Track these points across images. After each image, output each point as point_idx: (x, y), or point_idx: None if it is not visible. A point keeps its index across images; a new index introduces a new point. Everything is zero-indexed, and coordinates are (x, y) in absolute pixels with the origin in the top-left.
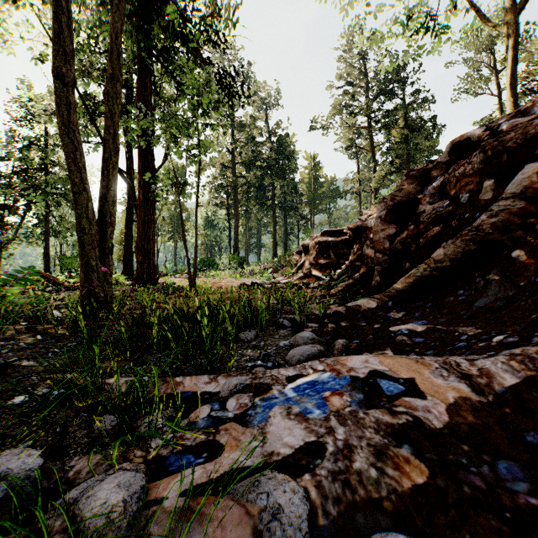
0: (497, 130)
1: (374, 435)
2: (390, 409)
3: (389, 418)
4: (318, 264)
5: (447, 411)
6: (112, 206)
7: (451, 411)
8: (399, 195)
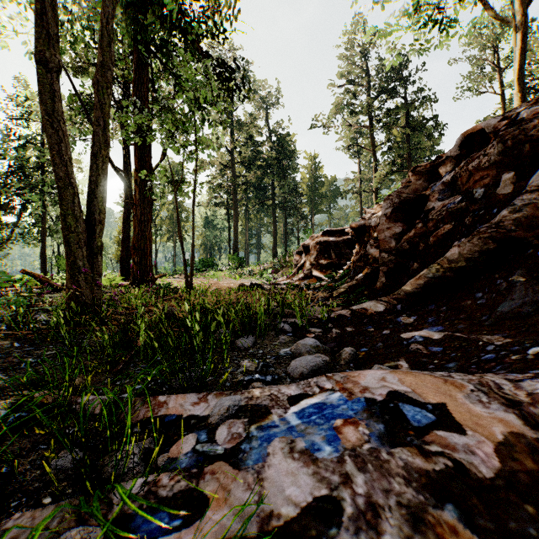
0: (515, 119)
1: (404, 487)
2: (421, 448)
3: (422, 461)
4: (318, 264)
5: (496, 453)
6: (101, 202)
7: (502, 453)
8: (405, 192)
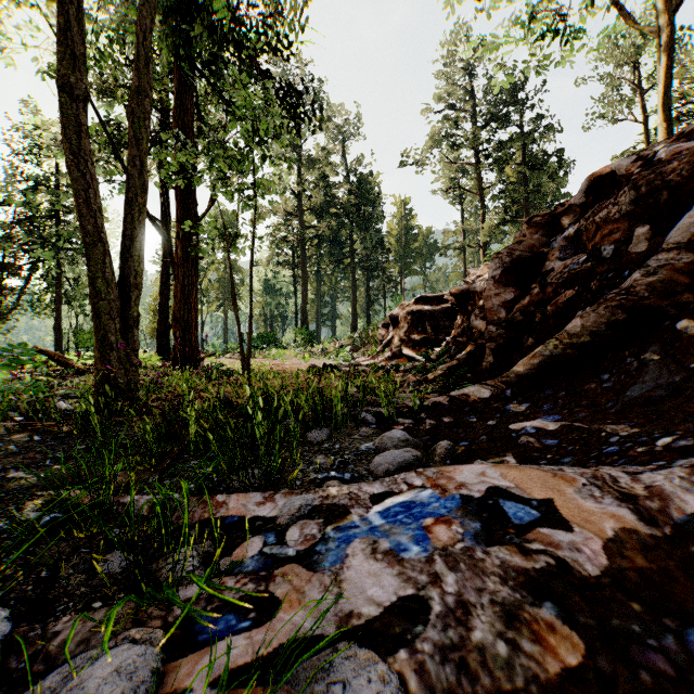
0: (652, 160)
1: (500, 586)
2: (521, 546)
3: (521, 560)
4: (410, 340)
5: (605, 550)
6: (137, 262)
7: (611, 550)
8: (519, 249)
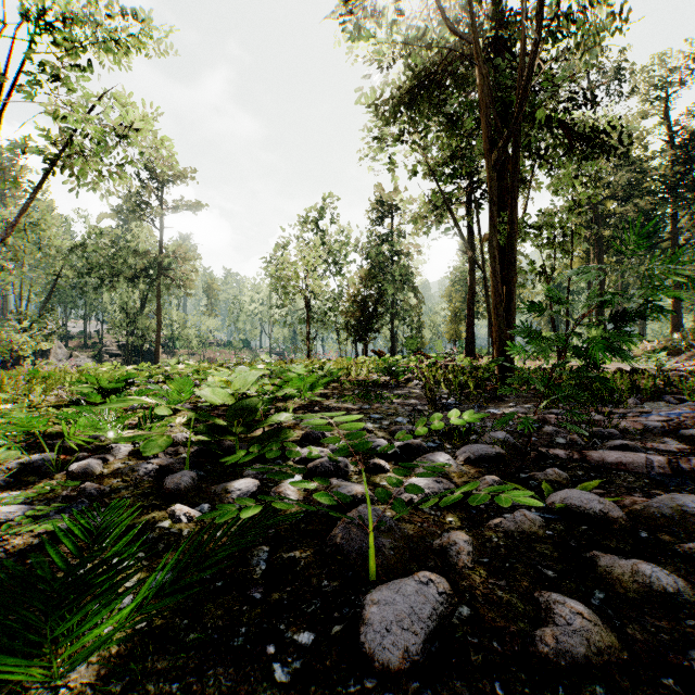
0: None
1: None
2: None
3: None
4: None
5: None
6: (513, 312)
7: None
8: None
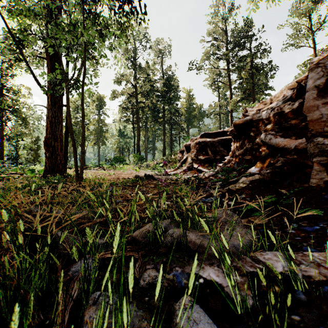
0: None
1: None
2: None
3: None
4: (198, 159)
5: None
6: None
7: None
8: None
